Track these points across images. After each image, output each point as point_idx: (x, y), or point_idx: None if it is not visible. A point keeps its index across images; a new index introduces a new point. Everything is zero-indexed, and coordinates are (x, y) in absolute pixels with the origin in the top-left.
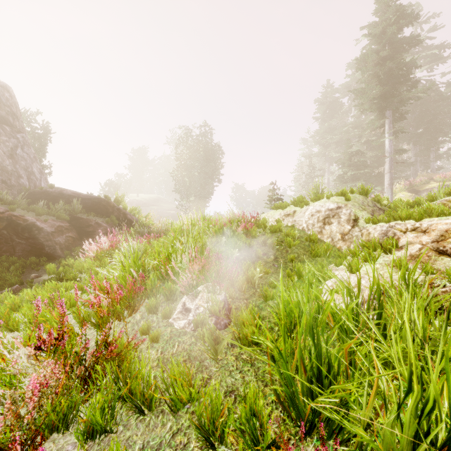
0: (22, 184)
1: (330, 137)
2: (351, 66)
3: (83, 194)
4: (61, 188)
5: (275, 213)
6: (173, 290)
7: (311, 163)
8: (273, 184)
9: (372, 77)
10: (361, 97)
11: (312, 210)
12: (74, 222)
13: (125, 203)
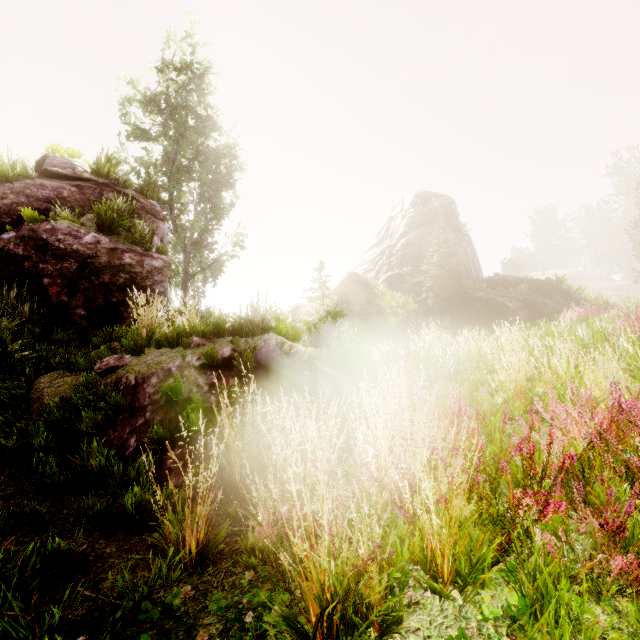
0: (472, 276)
1: None
2: None
3: (523, 279)
4: (503, 275)
5: None
6: None
7: None
8: None
9: None
10: None
11: None
12: (522, 303)
13: None
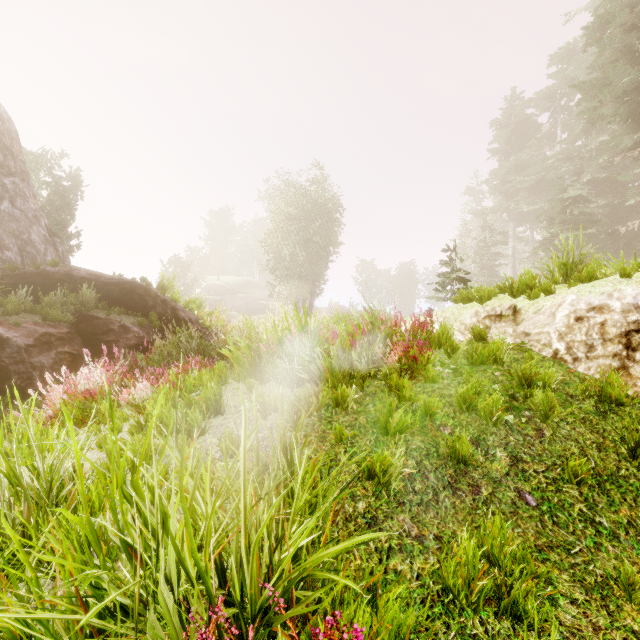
0: (9, 261)
1: (520, 179)
2: (557, 59)
3: (106, 276)
4: (71, 266)
5: (464, 312)
6: None
7: (487, 222)
8: (448, 250)
9: (618, 55)
10: (598, 93)
11: (578, 307)
12: (83, 324)
13: (200, 289)
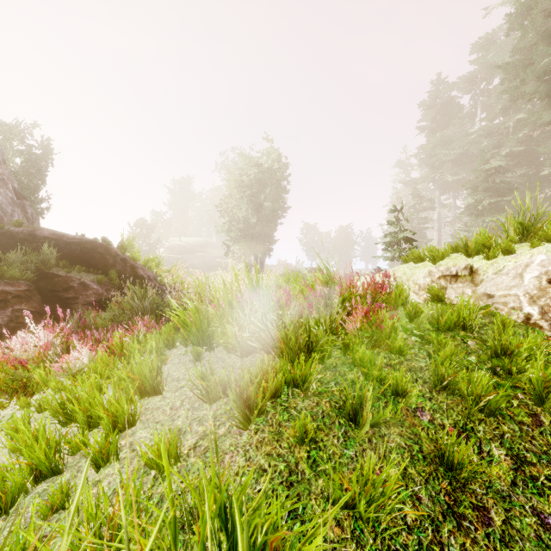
0: None
1: (446, 153)
2: (477, 47)
3: (68, 236)
4: (35, 226)
5: (417, 272)
6: None
7: (417, 190)
8: (395, 211)
9: (538, 39)
10: (521, 72)
11: (549, 268)
12: (43, 282)
13: (164, 249)
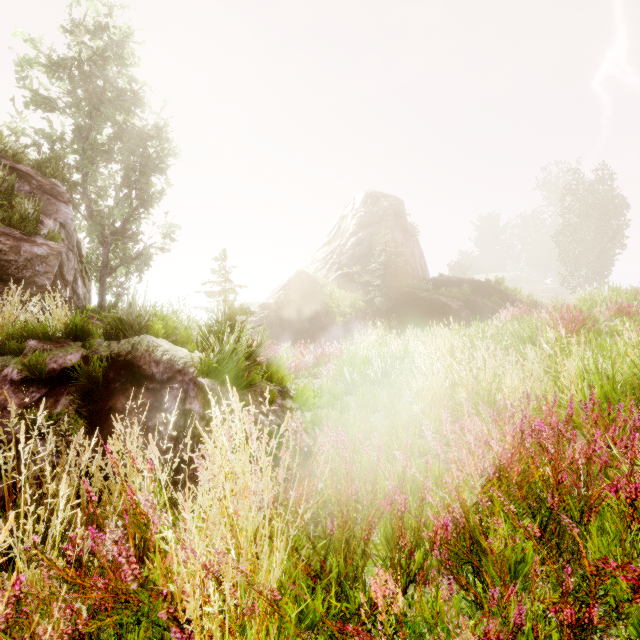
0: (419, 276)
1: None
2: None
3: (466, 280)
4: (447, 276)
5: None
6: (597, 320)
7: None
8: None
9: None
10: None
11: None
12: (464, 303)
13: None
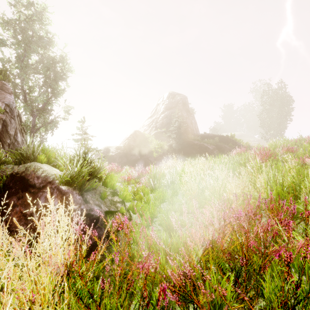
0: (194, 133)
1: None
2: None
3: (216, 135)
4: (208, 133)
5: None
6: (277, 155)
7: None
8: None
9: None
10: None
11: None
12: (215, 146)
13: None
